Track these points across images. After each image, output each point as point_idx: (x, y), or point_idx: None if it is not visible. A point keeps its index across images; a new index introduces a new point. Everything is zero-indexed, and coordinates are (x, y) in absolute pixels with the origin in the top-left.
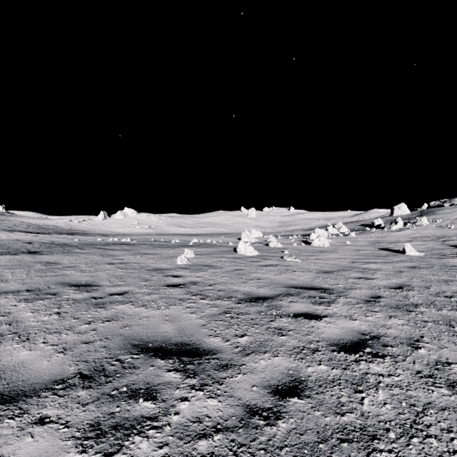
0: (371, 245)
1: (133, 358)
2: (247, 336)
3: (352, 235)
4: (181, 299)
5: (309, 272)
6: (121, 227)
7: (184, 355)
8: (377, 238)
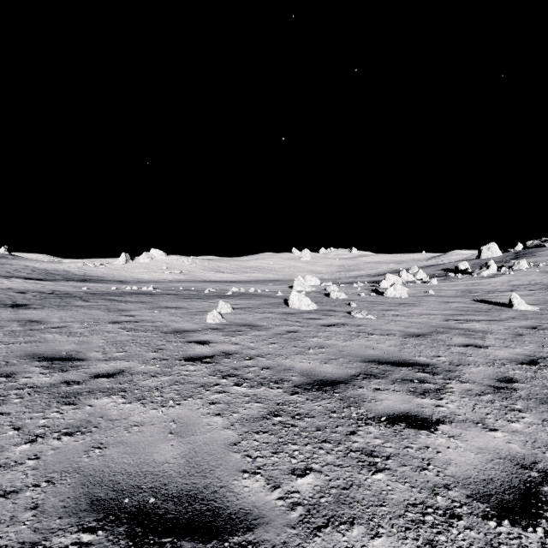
0: (462, 296)
1: (79, 543)
2: (313, 474)
3: (433, 282)
4: (202, 385)
5: (391, 335)
6: (146, 272)
7: (188, 535)
8: (467, 286)
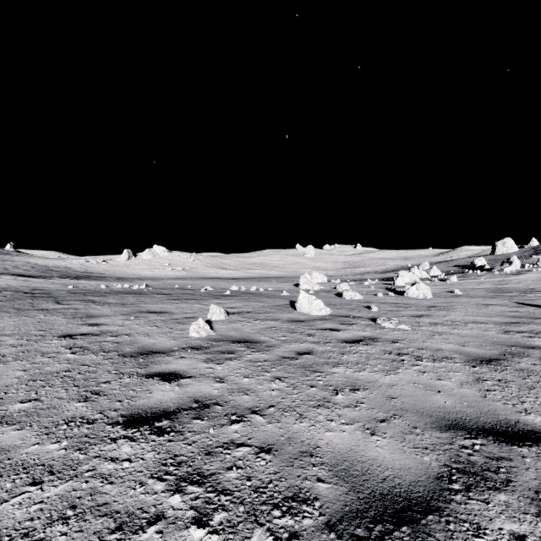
0: (497, 297)
1: None
2: None
3: (453, 280)
4: (122, 523)
5: (450, 361)
6: (147, 269)
7: None
8: (494, 284)
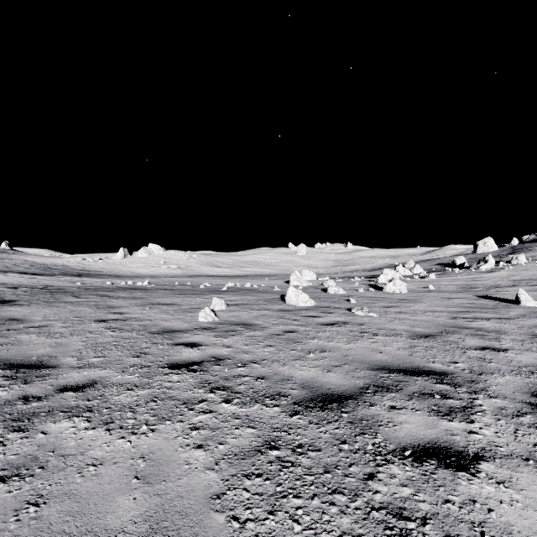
0: (464, 292)
1: None
2: None
3: (431, 277)
4: (185, 402)
5: (398, 336)
6: (143, 267)
7: None
8: (466, 281)
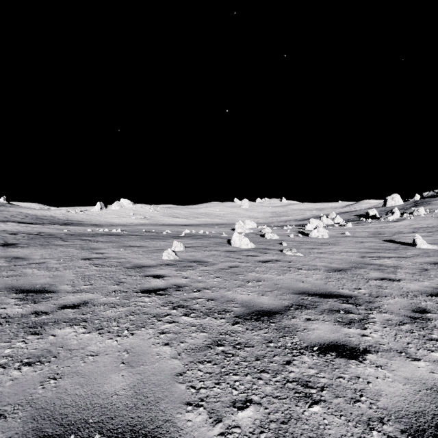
0: (373, 237)
1: None
2: (252, 406)
3: (348, 225)
4: (155, 315)
5: (317, 270)
6: (116, 217)
7: None
8: (376, 228)
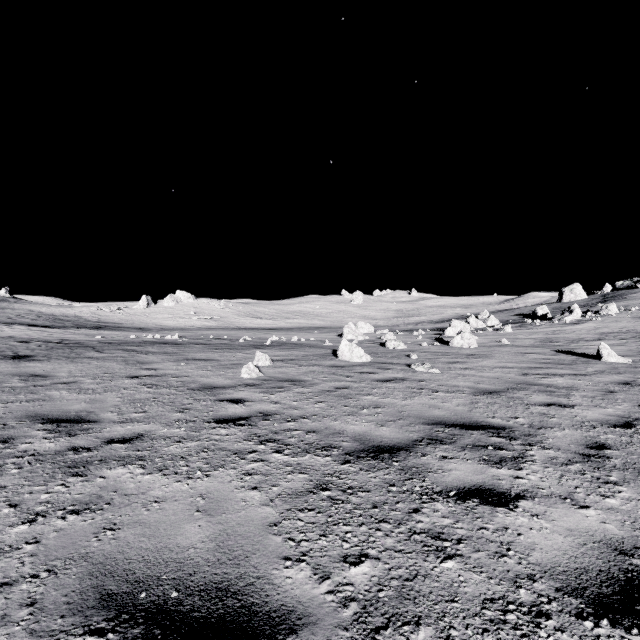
0: (542, 346)
1: None
2: (369, 561)
3: (507, 330)
4: (236, 452)
5: (459, 393)
6: (170, 318)
7: (217, 638)
8: (546, 334)
